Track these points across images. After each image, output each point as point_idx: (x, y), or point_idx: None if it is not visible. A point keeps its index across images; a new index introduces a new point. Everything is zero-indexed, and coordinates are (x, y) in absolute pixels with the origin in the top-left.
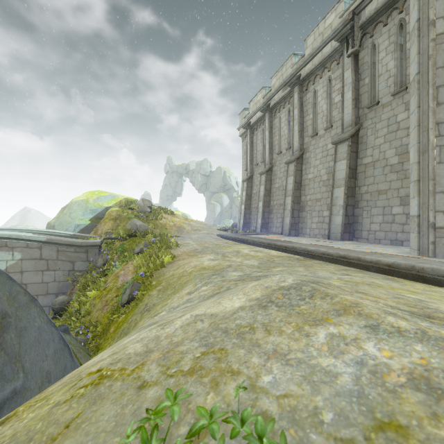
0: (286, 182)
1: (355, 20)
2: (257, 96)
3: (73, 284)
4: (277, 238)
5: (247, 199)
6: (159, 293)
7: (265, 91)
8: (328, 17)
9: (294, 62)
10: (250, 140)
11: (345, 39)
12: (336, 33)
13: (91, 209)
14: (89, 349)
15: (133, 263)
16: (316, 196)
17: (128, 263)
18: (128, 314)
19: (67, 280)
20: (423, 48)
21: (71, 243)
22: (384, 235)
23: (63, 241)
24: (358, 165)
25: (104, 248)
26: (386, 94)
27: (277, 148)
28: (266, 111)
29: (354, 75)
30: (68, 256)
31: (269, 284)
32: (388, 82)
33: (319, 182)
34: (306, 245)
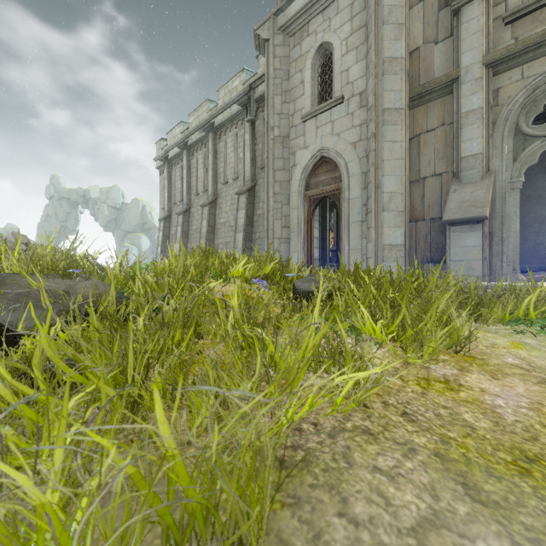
0: (201, 225)
1: (251, 93)
2: (175, 130)
3: None
4: None
5: (164, 240)
6: None
7: (183, 126)
8: (235, 80)
9: (209, 108)
10: (168, 175)
11: (245, 106)
12: (240, 98)
13: None
14: None
15: None
16: (226, 240)
17: None
18: None
19: None
20: (269, 142)
21: None
22: None
23: None
24: (254, 215)
25: None
26: None
27: (195, 189)
28: (183, 148)
29: (252, 139)
30: None
31: None
32: None
33: (228, 227)
34: None
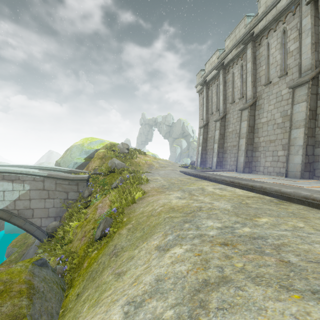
0: (239, 127)
1: None
2: (212, 58)
3: (67, 210)
4: (233, 175)
5: (203, 142)
6: (128, 233)
7: (219, 52)
8: None
9: (247, 23)
10: (206, 94)
11: None
12: None
13: (85, 151)
14: (65, 281)
15: (109, 198)
16: (270, 138)
17: (106, 196)
18: (100, 251)
19: (63, 206)
20: None
21: (66, 177)
22: None
23: (59, 176)
24: (318, 106)
25: (91, 181)
26: None
27: (230, 98)
28: (220, 68)
29: (314, 20)
30: (63, 187)
31: None
32: None
33: (273, 125)
34: (277, 186)
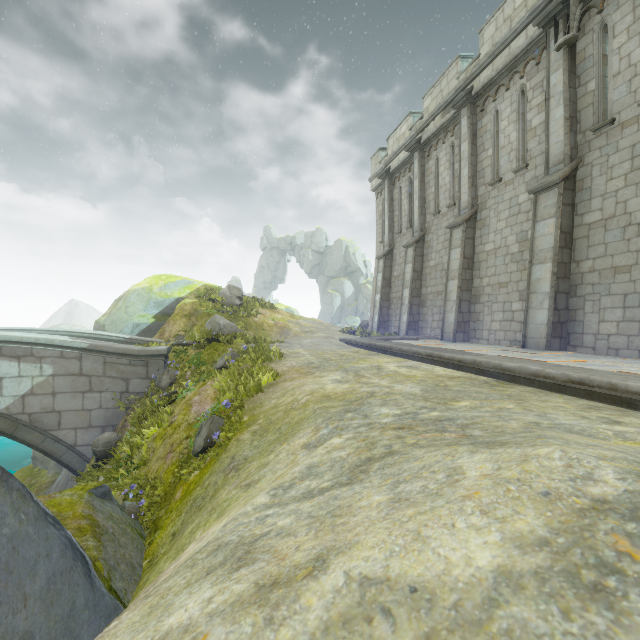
0: (448, 258)
1: None
2: (400, 128)
3: (127, 413)
4: (436, 345)
5: (384, 285)
6: (253, 438)
7: (413, 119)
8: None
9: (461, 70)
10: (389, 196)
11: (551, 21)
12: (536, 14)
13: (155, 302)
14: (143, 525)
15: (213, 385)
16: (500, 279)
17: (206, 383)
18: (204, 471)
19: (118, 407)
20: None
21: (124, 351)
22: (626, 342)
23: (112, 349)
24: (575, 226)
25: (172, 359)
26: (629, 105)
27: (432, 205)
28: (414, 149)
29: (569, 78)
30: (119, 370)
31: (547, 484)
32: (633, 85)
33: (504, 257)
34: (498, 359)
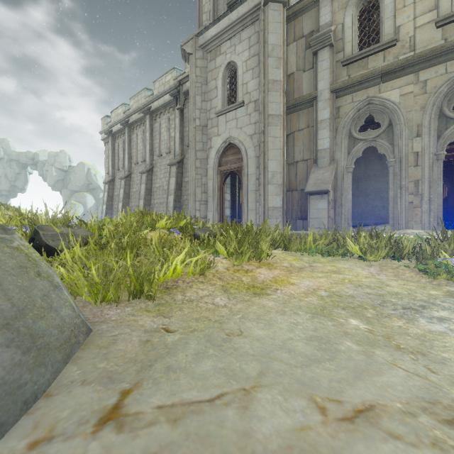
0: (140, 188)
1: (180, 88)
2: (118, 109)
3: None
4: None
5: (109, 200)
6: None
7: (125, 107)
8: (167, 75)
9: (147, 95)
10: (112, 146)
11: (175, 97)
12: (171, 90)
13: None
14: None
15: None
16: (161, 200)
17: None
18: None
19: None
20: (192, 129)
21: None
22: None
23: None
24: (183, 182)
25: None
26: None
27: (135, 159)
28: (125, 125)
29: (181, 123)
30: None
31: None
32: None
33: (162, 191)
34: None
